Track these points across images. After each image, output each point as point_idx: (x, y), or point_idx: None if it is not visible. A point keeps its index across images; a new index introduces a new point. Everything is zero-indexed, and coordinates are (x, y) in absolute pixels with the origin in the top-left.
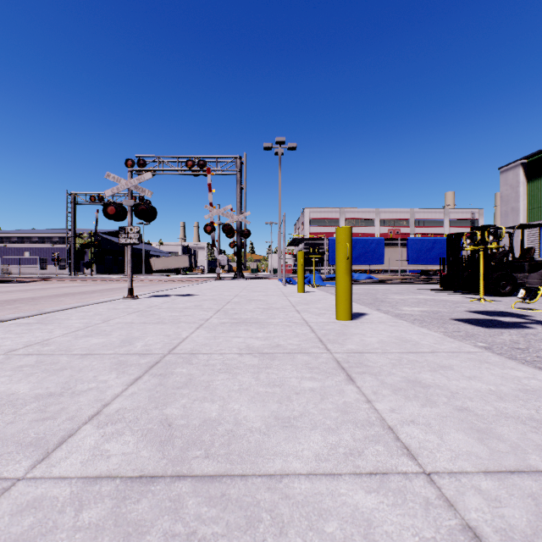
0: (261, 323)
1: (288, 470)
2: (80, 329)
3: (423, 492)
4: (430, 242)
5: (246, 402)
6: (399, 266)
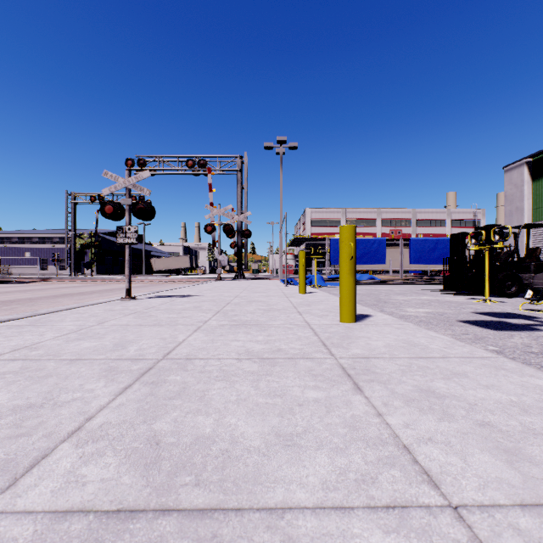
0: (261, 326)
1: (291, 502)
2: (72, 332)
3: (452, 533)
4: (433, 242)
5: (243, 415)
6: (401, 266)
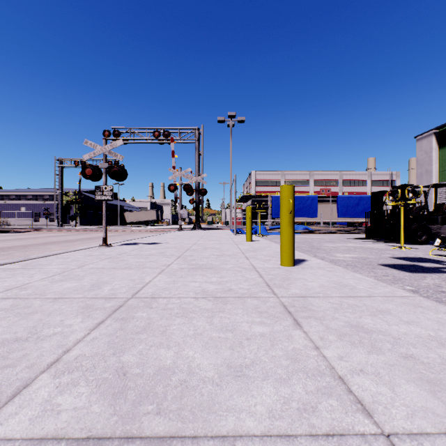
0: (215, 269)
1: (241, 430)
2: (57, 274)
3: None
4: (356, 199)
5: (199, 348)
6: (330, 219)
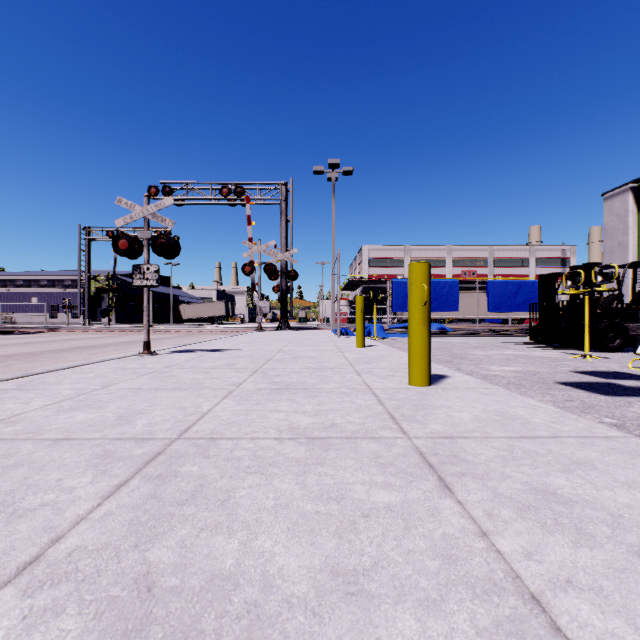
0: (310, 390)
1: None
2: (67, 399)
3: None
4: (515, 285)
5: (283, 535)
6: (477, 314)
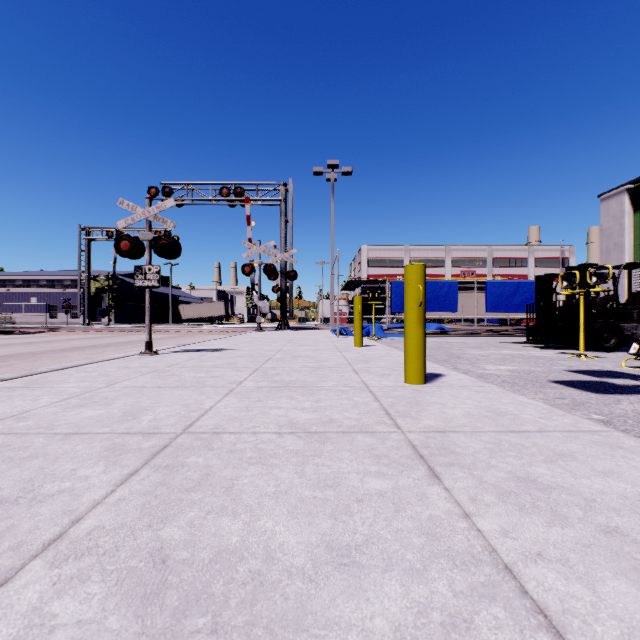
0: (308, 388)
1: None
2: (74, 396)
3: None
4: (513, 286)
5: (283, 517)
6: (475, 314)
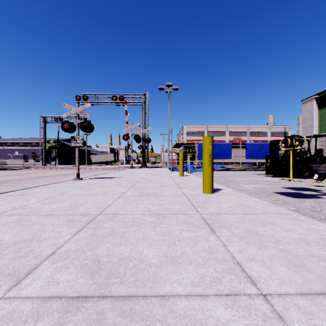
0: (157, 195)
1: (173, 292)
2: (46, 199)
3: (262, 308)
4: (259, 145)
5: (147, 246)
6: (240, 160)
